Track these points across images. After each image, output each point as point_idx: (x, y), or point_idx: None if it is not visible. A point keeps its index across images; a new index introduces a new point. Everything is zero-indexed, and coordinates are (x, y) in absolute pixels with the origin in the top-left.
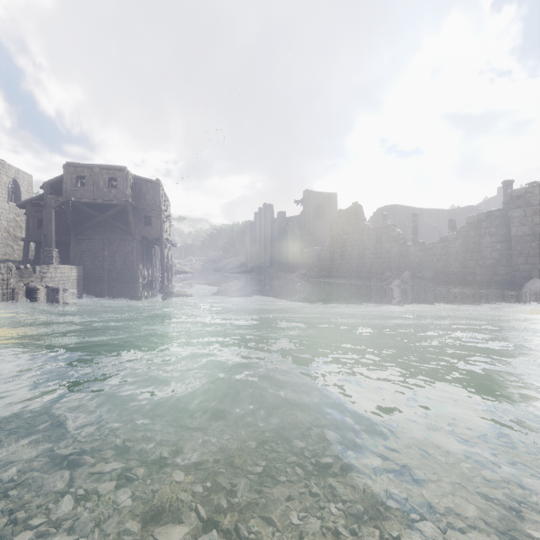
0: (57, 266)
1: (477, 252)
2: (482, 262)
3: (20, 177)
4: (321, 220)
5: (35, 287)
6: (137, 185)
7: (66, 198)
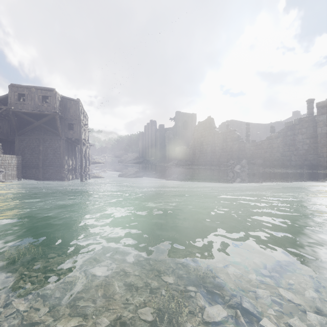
0: None
1: (293, 146)
2: (296, 152)
3: None
4: (186, 130)
5: None
6: (63, 102)
7: (7, 107)
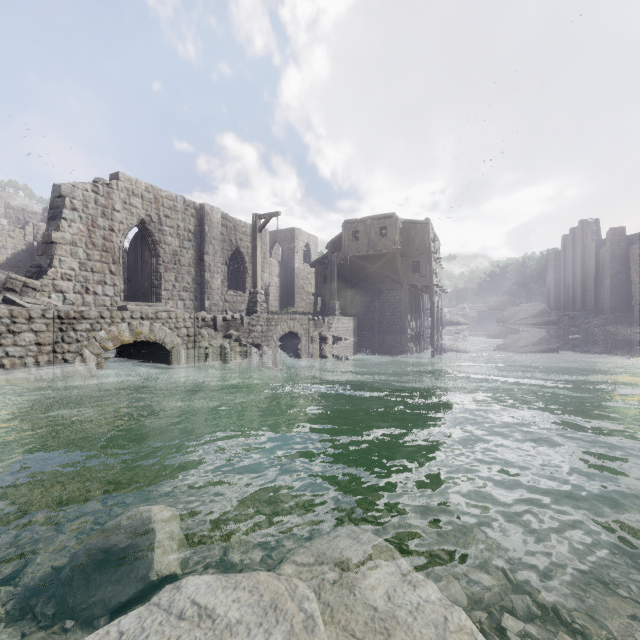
0: (339, 317)
1: None
2: None
3: (310, 241)
4: None
5: (325, 336)
6: (405, 229)
7: (345, 255)
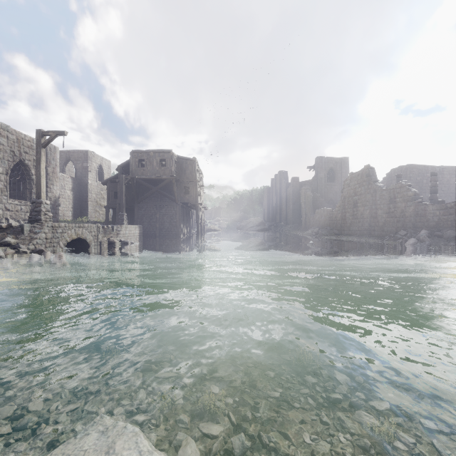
0: (127, 226)
1: None
2: None
3: (103, 163)
4: (332, 183)
5: (114, 241)
6: (179, 163)
7: (132, 176)
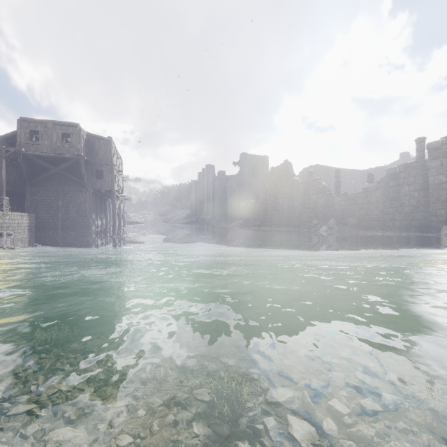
0: (6, 212)
1: (397, 200)
2: (400, 209)
3: None
4: (255, 179)
5: None
6: (90, 141)
7: (16, 149)
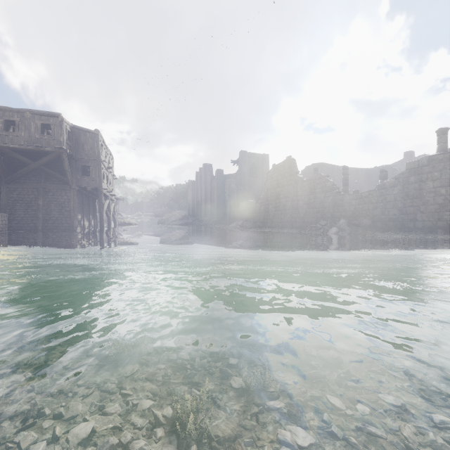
0: None
1: (419, 198)
2: (423, 208)
3: None
4: (254, 178)
5: None
6: (74, 134)
7: None
